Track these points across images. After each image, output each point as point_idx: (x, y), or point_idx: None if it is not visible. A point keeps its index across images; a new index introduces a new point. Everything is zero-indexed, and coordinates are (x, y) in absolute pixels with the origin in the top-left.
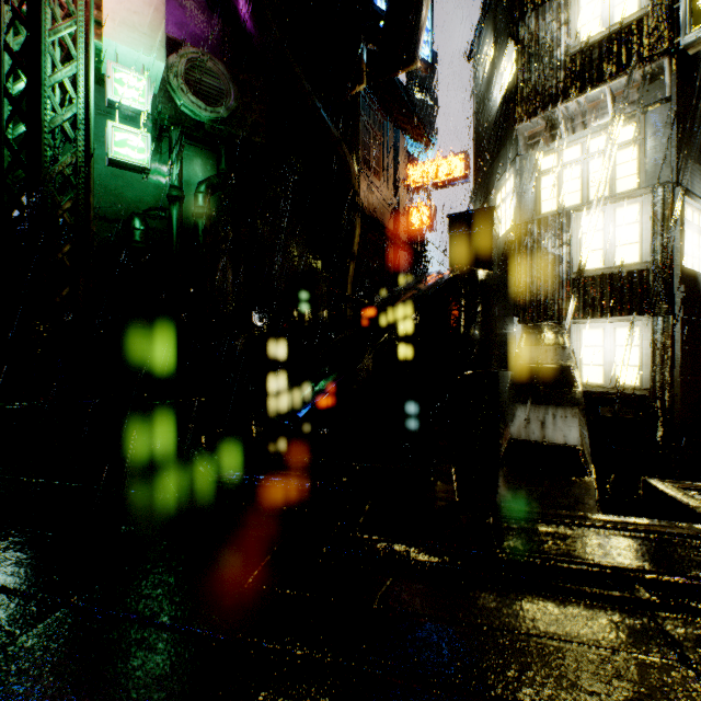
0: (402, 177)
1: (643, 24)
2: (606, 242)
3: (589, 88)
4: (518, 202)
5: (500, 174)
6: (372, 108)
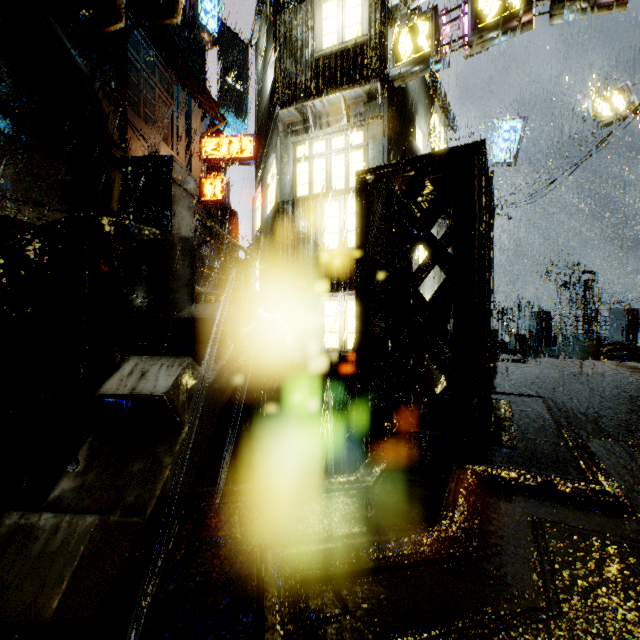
0: (195, 147)
1: (364, 49)
2: (341, 227)
3: (329, 91)
4: (279, 182)
5: (269, 156)
6: (158, 66)
